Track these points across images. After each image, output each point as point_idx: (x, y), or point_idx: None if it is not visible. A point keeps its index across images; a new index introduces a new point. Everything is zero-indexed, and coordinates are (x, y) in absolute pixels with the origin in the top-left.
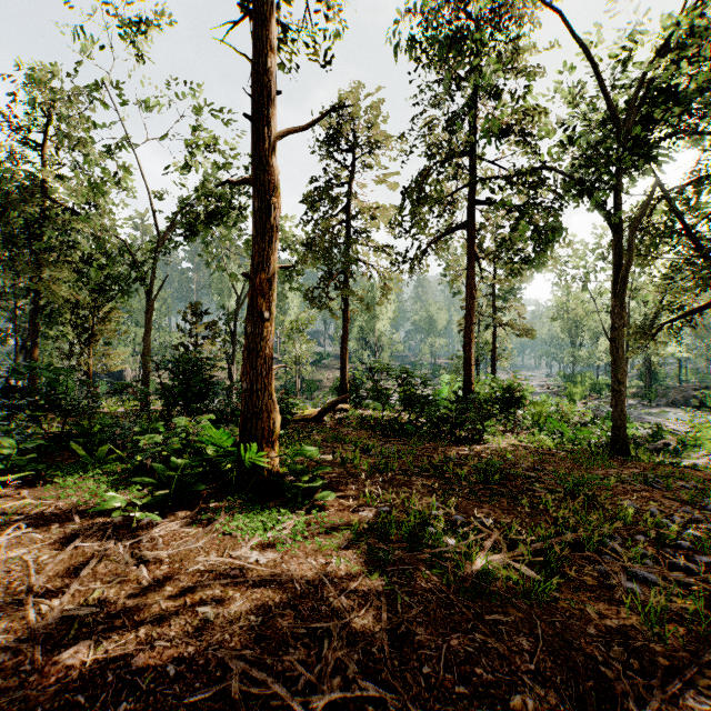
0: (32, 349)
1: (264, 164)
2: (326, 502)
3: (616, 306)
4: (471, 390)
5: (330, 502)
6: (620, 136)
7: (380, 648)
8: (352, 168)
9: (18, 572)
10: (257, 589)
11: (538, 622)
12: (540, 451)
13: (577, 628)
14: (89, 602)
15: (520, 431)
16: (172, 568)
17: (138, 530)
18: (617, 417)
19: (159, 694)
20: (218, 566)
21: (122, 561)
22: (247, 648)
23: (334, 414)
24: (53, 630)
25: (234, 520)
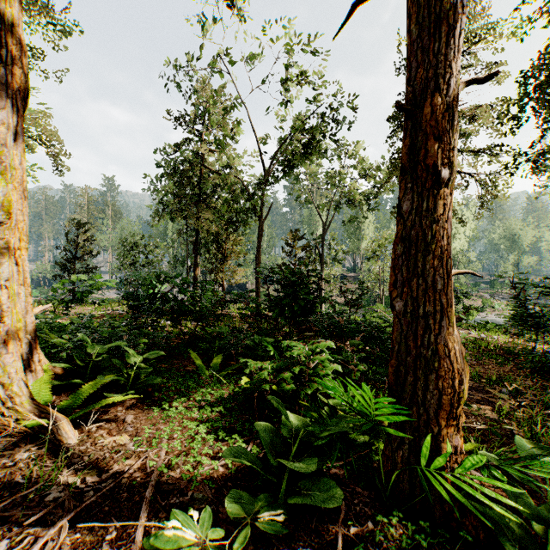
0: (194, 268)
1: None
2: None
3: None
4: None
5: None
6: None
7: None
8: None
9: None
10: None
11: None
12: None
13: None
14: None
15: None
16: None
17: None
18: None
19: None
20: None
21: None
22: None
23: None
24: None
25: None
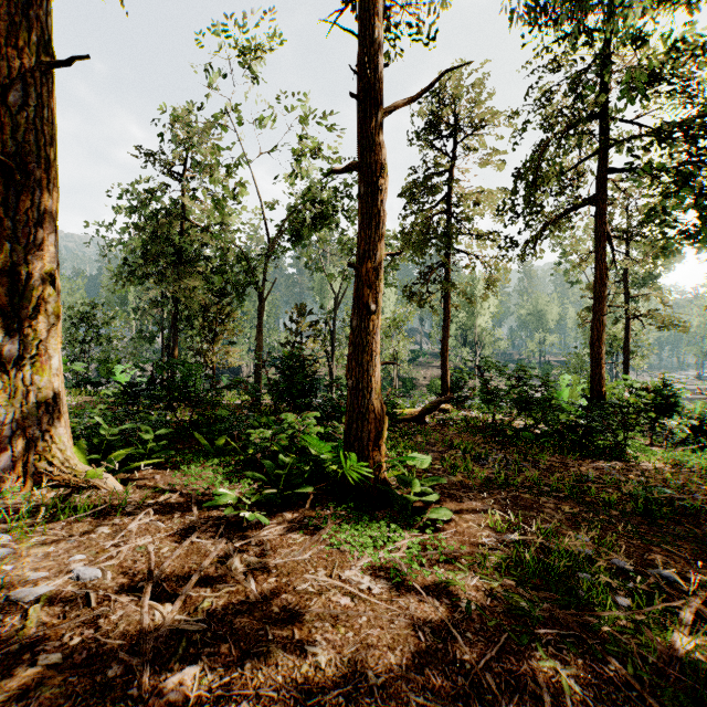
0: (173, 347)
1: (370, 144)
2: (440, 519)
3: None
4: (601, 393)
5: (445, 520)
6: None
7: None
8: (453, 154)
9: (141, 563)
10: (372, 630)
11: None
12: None
13: None
14: (198, 614)
15: (670, 446)
16: (279, 582)
17: (247, 530)
18: None
19: None
20: (326, 588)
21: (231, 567)
22: None
23: (435, 415)
24: (163, 644)
25: (342, 531)
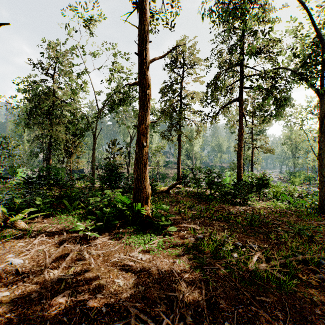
0: (49, 160)
1: (144, 75)
2: (172, 232)
3: (321, 137)
4: (241, 179)
5: (174, 232)
6: (323, 48)
7: (202, 309)
8: (182, 75)
9: (41, 256)
10: (141, 272)
11: (286, 303)
12: (278, 211)
13: (308, 309)
14: (69, 273)
15: (266, 200)
16: (104, 259)
17: (89, 240)
18: (321, 194)
19: (98, 321)
20: (124, 259)
21: (83, 254)
22: (137, 302)
23: (174, 190)
24: (54, 284)
25: (131, 238)
